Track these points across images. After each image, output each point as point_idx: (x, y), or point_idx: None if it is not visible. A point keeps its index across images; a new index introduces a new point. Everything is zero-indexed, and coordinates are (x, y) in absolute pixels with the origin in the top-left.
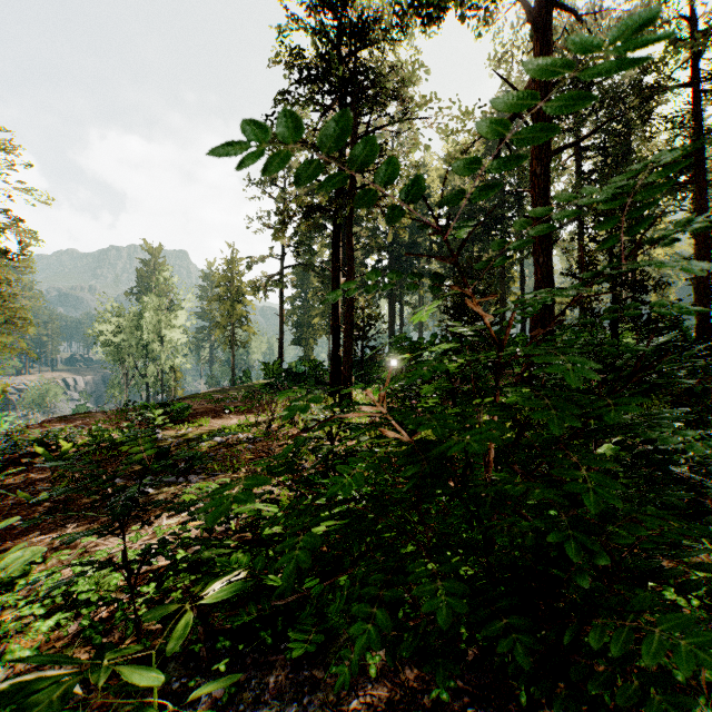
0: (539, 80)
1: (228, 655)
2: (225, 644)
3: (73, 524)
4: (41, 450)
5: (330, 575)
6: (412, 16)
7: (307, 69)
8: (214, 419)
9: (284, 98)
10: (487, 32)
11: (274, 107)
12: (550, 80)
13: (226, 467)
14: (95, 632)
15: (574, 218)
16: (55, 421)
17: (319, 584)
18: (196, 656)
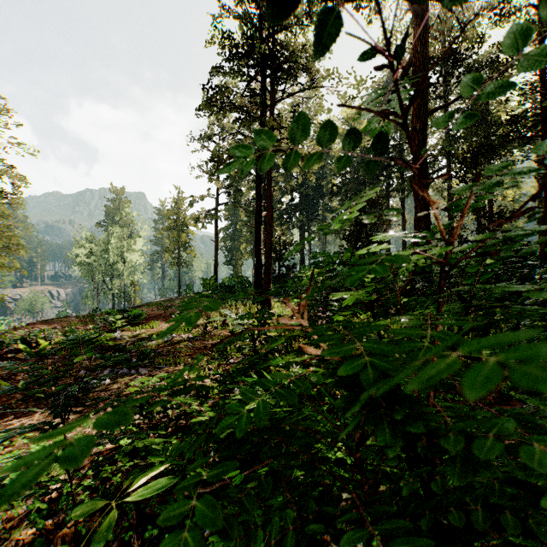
0: (418, 55)
1: (156, 541)
2: (153, 532)
3: (42, 409)
4: (24, 347)
5: (251, 462)
6: (318, 6)
7: (236, 48)
8: (162, 323)
9: (218, 71)
10: (377, 19)
11: (210, 78)
12: (427, 55)
13: (170, 361)
14: (39, 516)
15: (444, 166)
16: (38, 323)
17: (240, 474)
18: (128, 541)
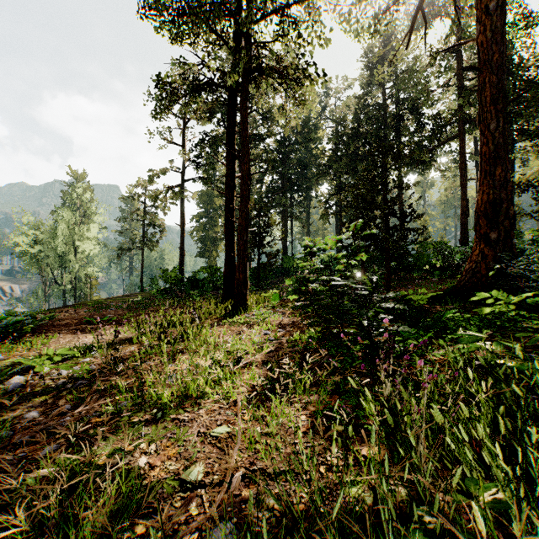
0: None
1: None
2: None
3: None
4: None
5: None
6: None
7: None
8: (64, 336)
9: None
10: None
11: None
12: None
13: None
14: None
15: (456, 134)
16: None
17: None
18: None
